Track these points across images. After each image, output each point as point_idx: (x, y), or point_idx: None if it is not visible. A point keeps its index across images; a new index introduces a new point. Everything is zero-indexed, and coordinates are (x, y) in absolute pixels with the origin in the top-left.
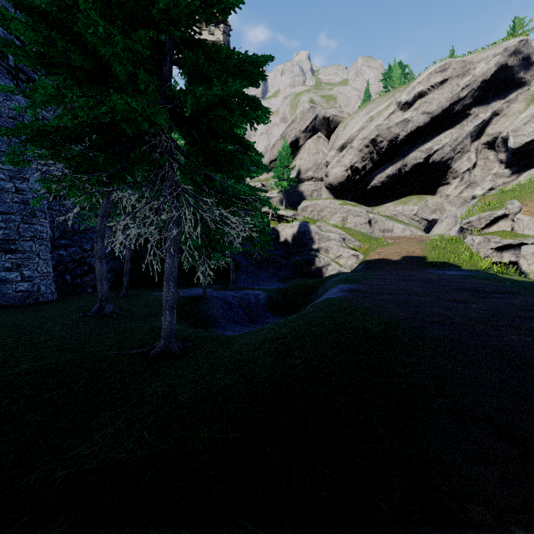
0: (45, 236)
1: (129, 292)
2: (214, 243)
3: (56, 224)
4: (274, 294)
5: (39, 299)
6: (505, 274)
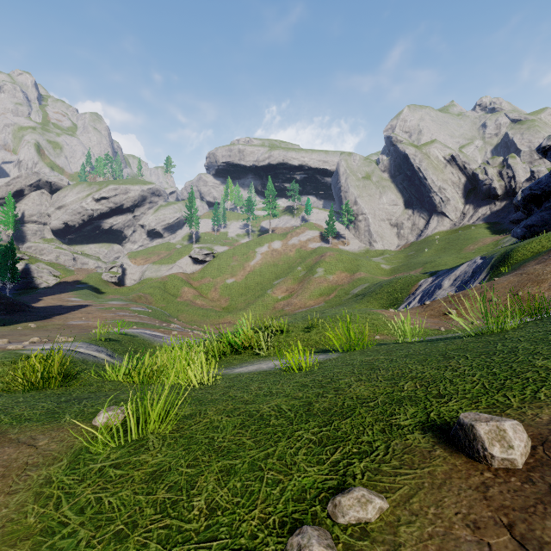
0: None
1: None
2: None
3: None
4: (16, 295)
5: None
6: (97, 286)
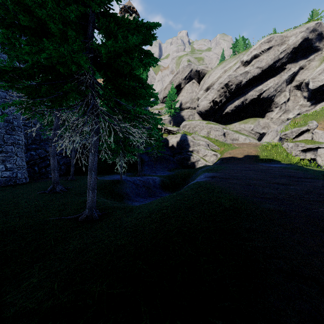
0: (21, 142)
1: (75, 177)
2: (127, 147)
3: (29, 135)
4: (165, 179)
5: (17, 182)
6: (308, 166)
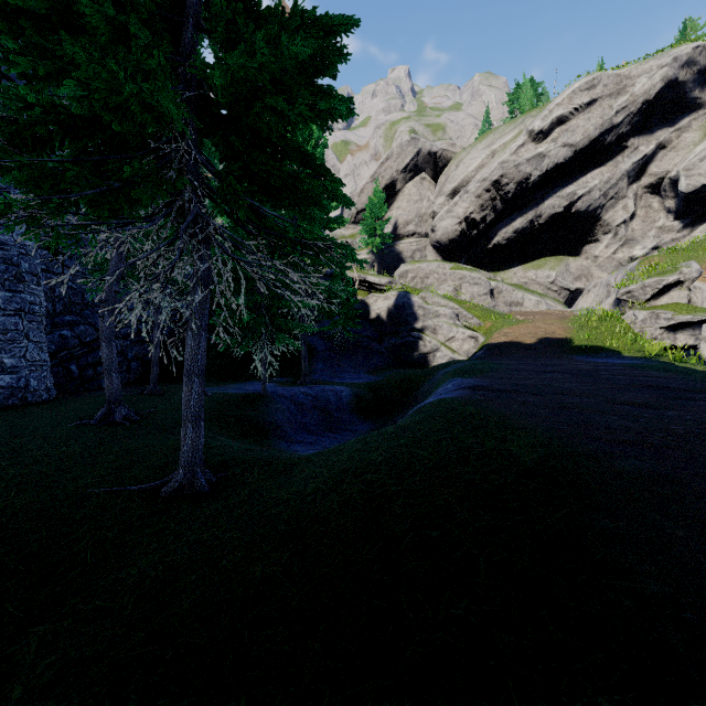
0: (38, 309)
1: (160, 388)
2: (278, 319)
3: (58, 292)
4: (363, 391)
5: (28, 398)
6: (684, 363)
